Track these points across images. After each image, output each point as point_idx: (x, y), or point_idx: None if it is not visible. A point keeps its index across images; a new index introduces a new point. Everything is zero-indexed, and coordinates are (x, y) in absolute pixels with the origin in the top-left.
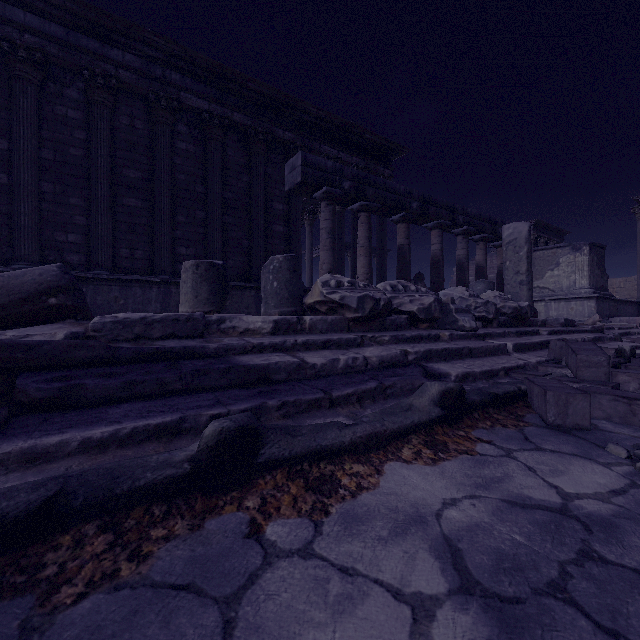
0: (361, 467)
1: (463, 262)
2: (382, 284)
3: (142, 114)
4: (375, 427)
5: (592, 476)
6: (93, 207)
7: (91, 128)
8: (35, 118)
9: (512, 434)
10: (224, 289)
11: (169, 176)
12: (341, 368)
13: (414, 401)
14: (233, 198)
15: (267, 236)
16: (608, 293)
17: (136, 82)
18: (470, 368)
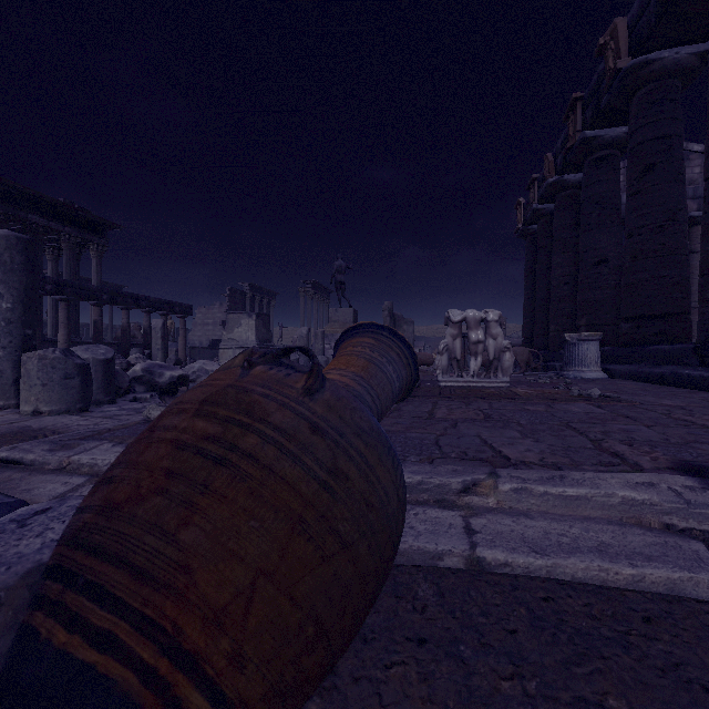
0: None
1: (147, 330)
2: None
3: None
4: None
5: None
6: None
7: None
8: None
9: None
10: None
11: None
12: None
13: None
14: None
15: None
16: (270, 344)
17: None
18: None
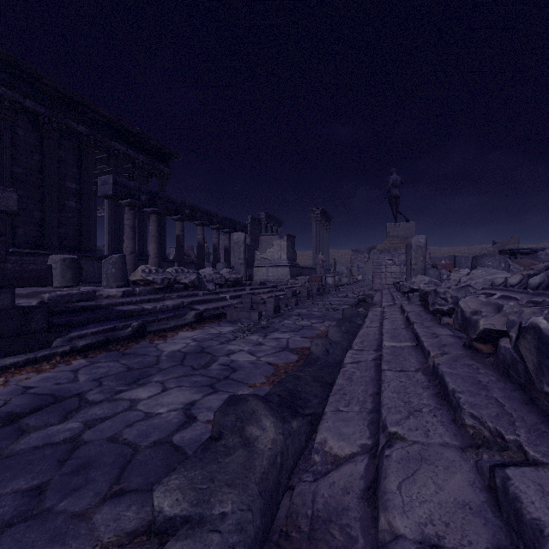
0: (173, 333)
1: (217, 246)
2: (171, 269)
3: None
4: (175, 324)
5: (229, 329)
6: None
7: None
8: None
9: (216, 324)
10: (80, 273)
11: None
12: (158, 309)
13: (187, 317)
14: (23, 173)
15: (60, 209)
16: (296, 263)
17: None
18: (209, 307)
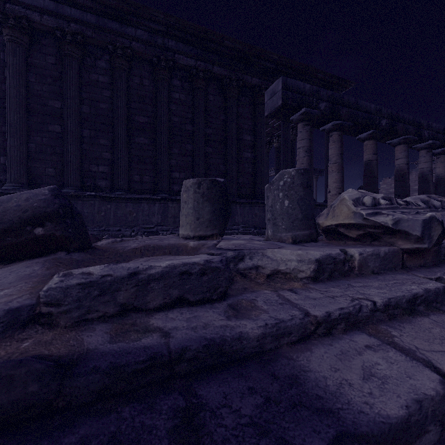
0: None
1: (427, 174)
2: (409, 199)
3: (148, 74)
4: None
5: None
6: (115, 145)
7: (114, 87)
8: (77, 83)
9: None
10: (226, 209)
11: (167, 119)
12: None
13: None
14: (213, 133)
15: (238, 161)
16: None
17: (144, 50)
18: None
